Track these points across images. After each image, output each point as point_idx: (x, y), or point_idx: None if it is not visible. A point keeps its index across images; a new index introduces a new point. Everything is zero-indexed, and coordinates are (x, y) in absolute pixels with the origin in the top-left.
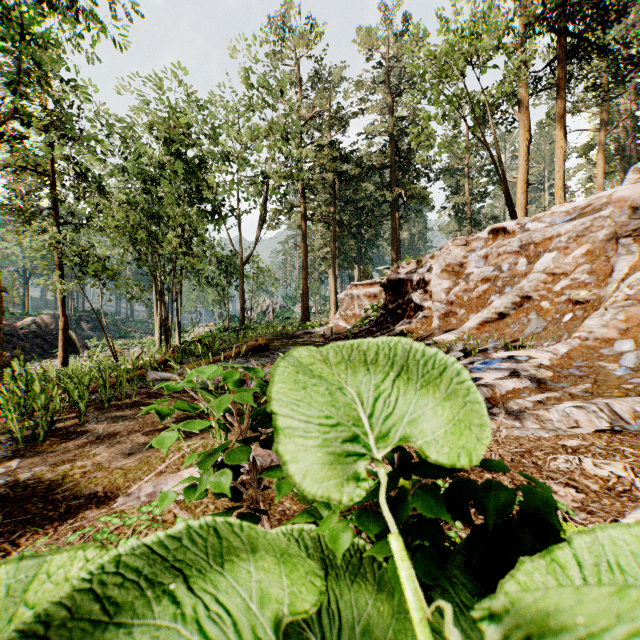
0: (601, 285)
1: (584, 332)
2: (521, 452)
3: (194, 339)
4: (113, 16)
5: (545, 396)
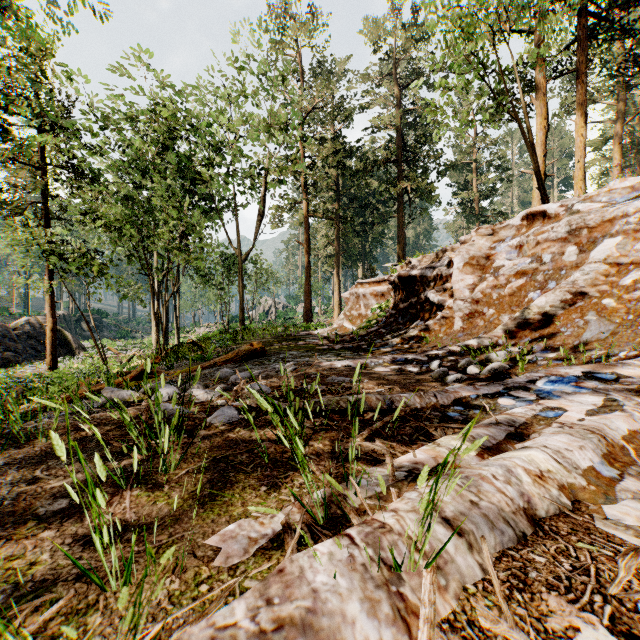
0: None
1: None
2: None
3: (188, 341)
4: None
5: None
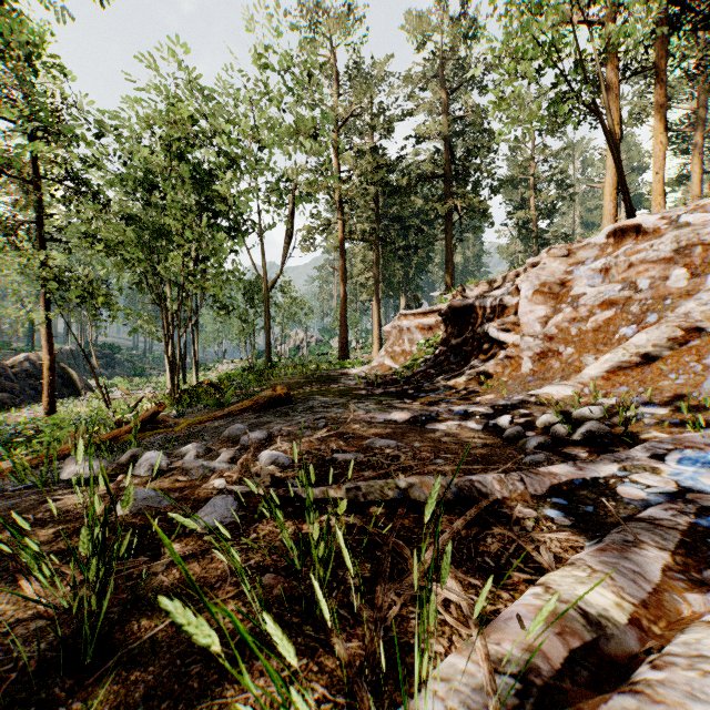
0: None
1: None
2: None
3: (205, 382)
4: None
5: None
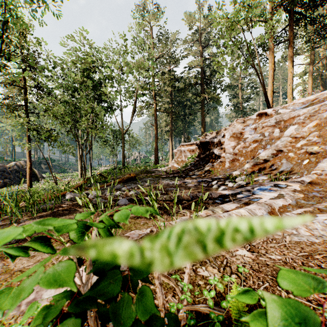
0: (326, 143)
1: (319, 170)
2: (305, 256)
3: (98, 173)
4: (53, 0)
5: (303, 210)
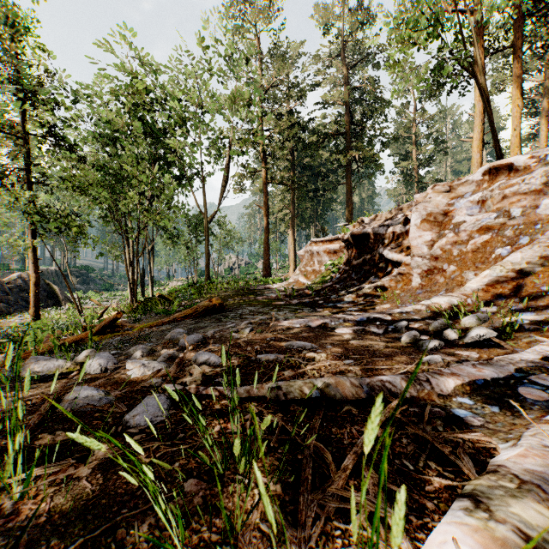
0: None
1: None
2: None
3: (157, 295)
4: None
5: None
